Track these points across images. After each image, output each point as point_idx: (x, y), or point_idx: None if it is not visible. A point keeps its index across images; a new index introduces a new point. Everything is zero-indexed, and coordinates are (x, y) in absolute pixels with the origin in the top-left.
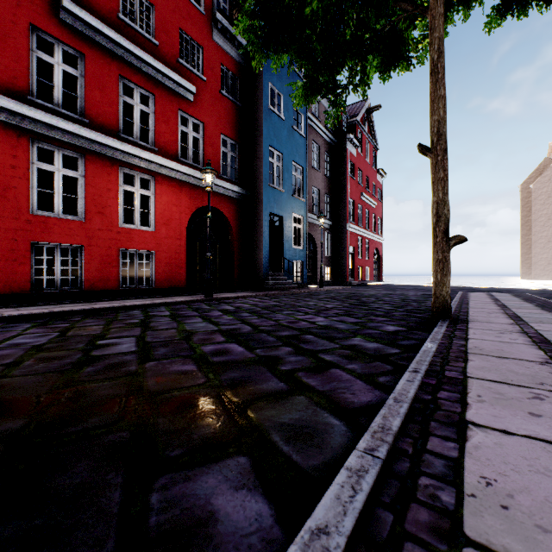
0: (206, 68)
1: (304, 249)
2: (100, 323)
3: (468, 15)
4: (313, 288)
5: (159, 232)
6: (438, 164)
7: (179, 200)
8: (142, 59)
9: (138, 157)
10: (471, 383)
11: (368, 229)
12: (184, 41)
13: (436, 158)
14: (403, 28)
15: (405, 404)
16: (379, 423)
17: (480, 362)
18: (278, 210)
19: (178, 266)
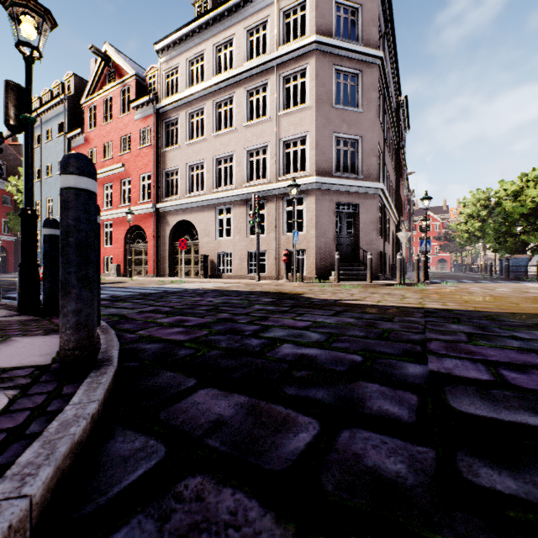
0: None
1: None
2: None
3: None
4: None
5: None
6: None
7: None
8: None
9: None
10: None
11: None
12: None
13: None
14: None
15: None
16: None
17: None
18: None
19: None
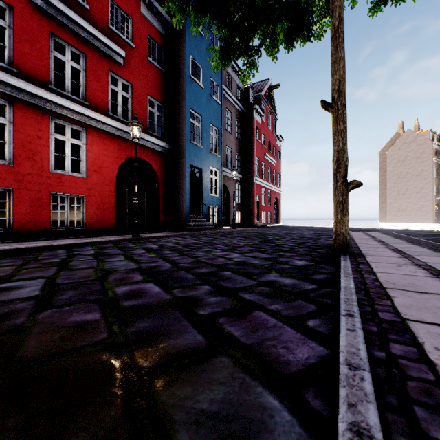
0: (135, 37)
1: (220, 197)
2: (16, 263)
3: (356, 2)
4: (227, 229)
5: (90, 178)
6: (339, 117)
7: (110, 151)
8: (73, 20)
9: (69, 109)
10: (415, 328)
11: (270, 182)
12: (114, 10)
13: (337, 112)
14: (304, 6)
15: (366, 374)
16: (349, 420)
17: (404, 299)
18: (198, 164)
19: (108, 210)
